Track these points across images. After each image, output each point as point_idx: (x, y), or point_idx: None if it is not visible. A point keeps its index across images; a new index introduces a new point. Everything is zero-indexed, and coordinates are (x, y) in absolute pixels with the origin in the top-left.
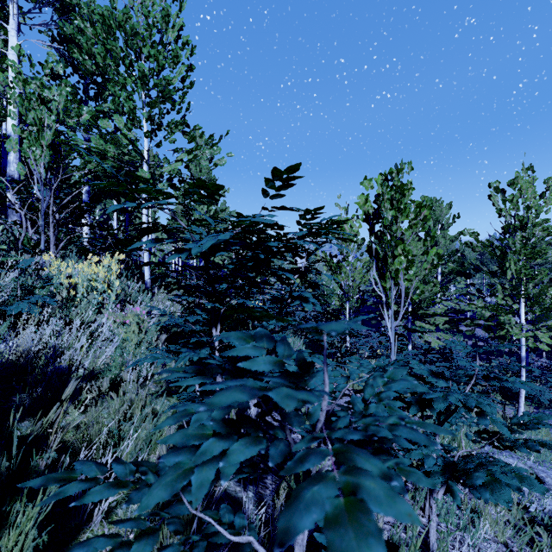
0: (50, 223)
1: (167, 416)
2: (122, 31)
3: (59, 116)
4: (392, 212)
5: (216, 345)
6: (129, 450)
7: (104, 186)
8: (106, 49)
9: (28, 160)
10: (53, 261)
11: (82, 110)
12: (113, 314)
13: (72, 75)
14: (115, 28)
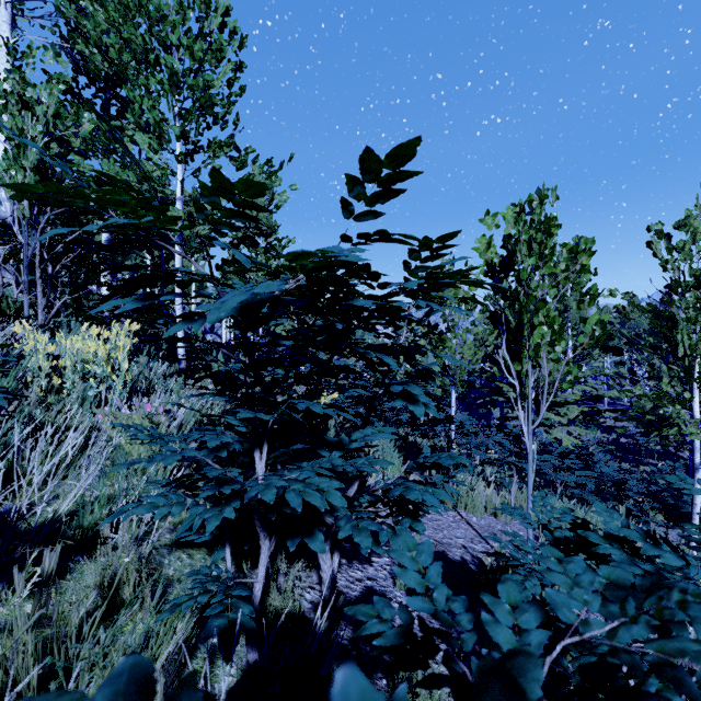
0: (37, 279)
1: (185, 587)
2: (144, 13)
3: (48, 126)
4: (533, 260)
5: (261, 481)
6: (91, 693)
7: (45, 195)
8: (124, 42)
9: (4, 189)
10: (27, 334)
11: (82, 118)
12: (110, 415)
13: (87, 87)
14: (133, 7)
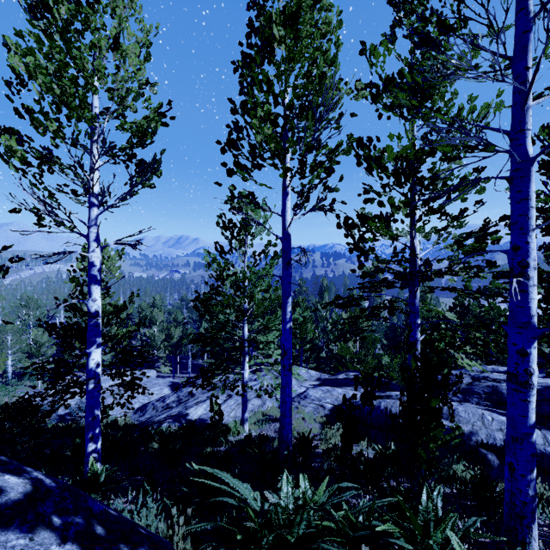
0: None
1: None
2: None
3: None
4: None
5: None
6: None
7: None
8: None
9: None
10: None
11: None
12: None
13: None
14: None
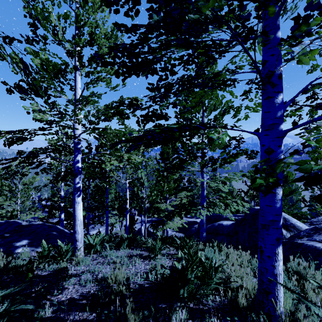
0: None
1: None
2: None
3: None
4: None
5: None
6: None
7: None
8: None
9: None
10: None
11: None
12: None
13: None
14: None
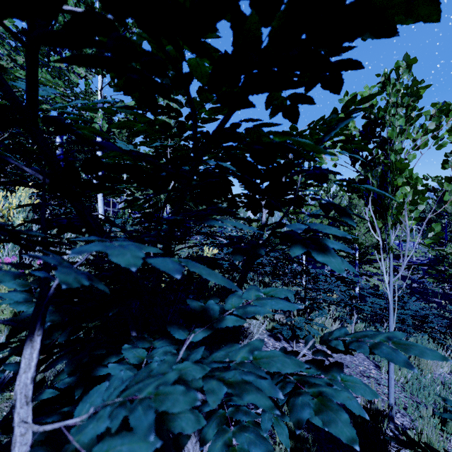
0: None
1: None
2: None
3: None
4: (401, 121)
5: (17, 418)
6: None
7: None
8: None
9: None
10: None
11: None
12: None
13: None
14: None
